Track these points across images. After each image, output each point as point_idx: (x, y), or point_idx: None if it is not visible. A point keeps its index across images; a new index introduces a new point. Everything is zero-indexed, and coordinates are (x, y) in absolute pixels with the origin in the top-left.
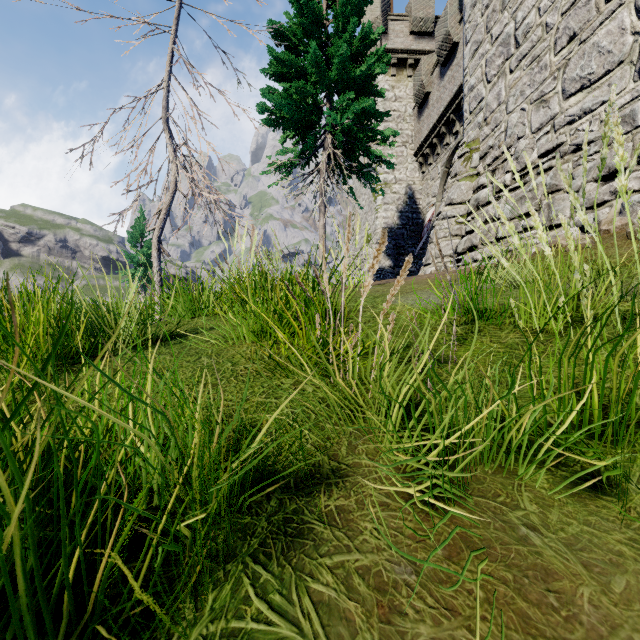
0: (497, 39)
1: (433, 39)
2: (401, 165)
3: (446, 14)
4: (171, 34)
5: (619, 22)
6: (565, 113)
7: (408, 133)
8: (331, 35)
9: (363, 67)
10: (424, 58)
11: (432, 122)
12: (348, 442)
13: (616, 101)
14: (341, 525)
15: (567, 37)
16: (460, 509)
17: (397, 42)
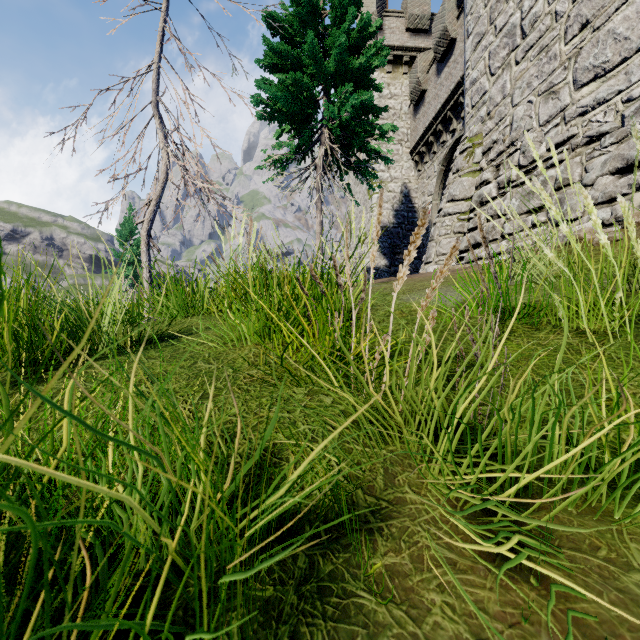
0: (501, 30)
1: (429, 36)
2: (397, 163)
3: (443, 10)
4: (162, 11)
5: (637, 7)
6: (577, 104)
7: (404, 131)
8: (328, 26)
9: (362, 59)
10: (420, 55)
11: (428, 120)
12: (384, 469)
13: (634, 90)
14: (398, 598)
15: (579, 25)
16: (552, 569)
17: (393, 39)
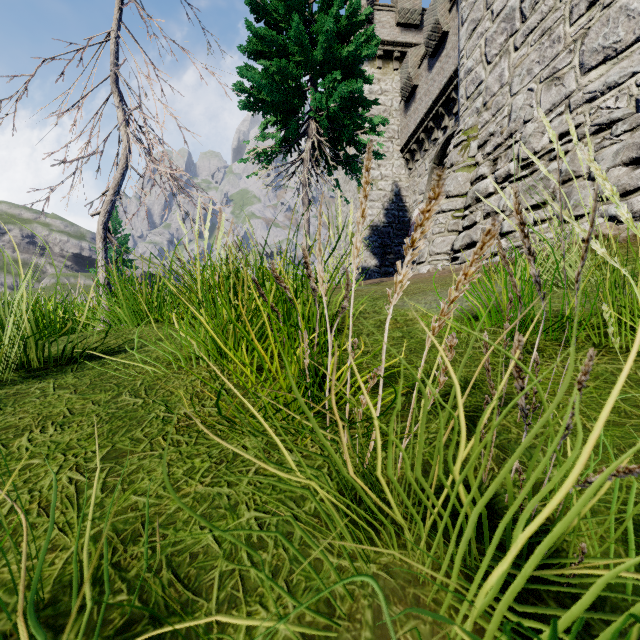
0: (499, 15)
1: (420, 32)
2: (387, 161)
3: (435, 2)
4: None
5: None
6: (584, 90)
7: (394, 128)
8: (316, 12)
9: (351, 47)
10: (411, 50)
11: (420, 116)
12: (373, 611)
13: None
14: None
15: (586, 3)
16: None
17: (383, 33)
